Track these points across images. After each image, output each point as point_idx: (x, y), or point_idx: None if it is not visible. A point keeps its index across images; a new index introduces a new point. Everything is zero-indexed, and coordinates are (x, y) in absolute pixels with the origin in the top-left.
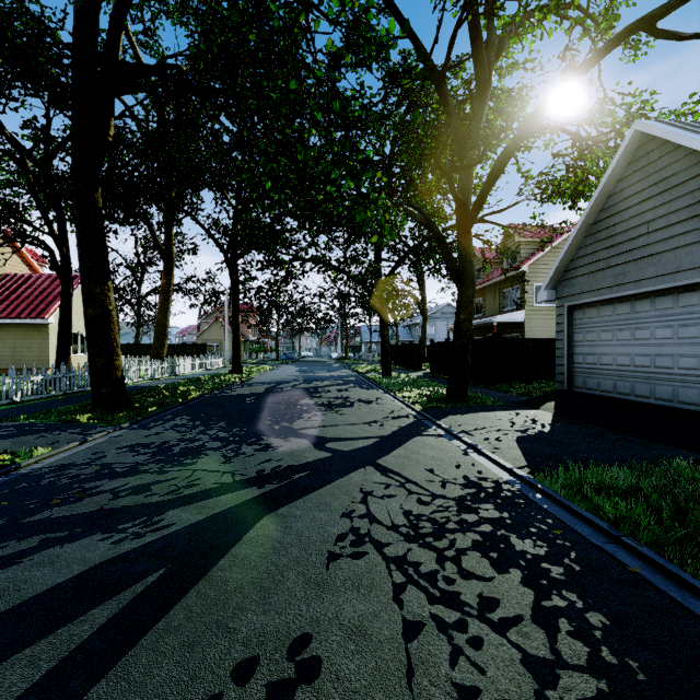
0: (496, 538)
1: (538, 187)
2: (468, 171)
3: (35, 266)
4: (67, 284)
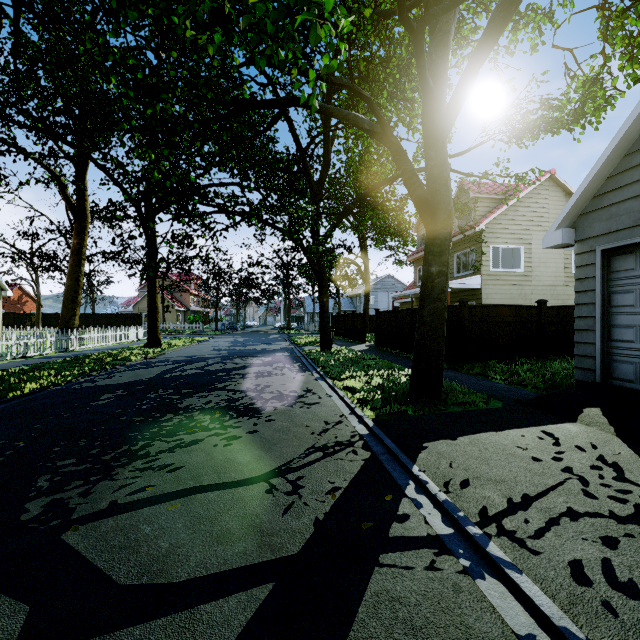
0: None
1: (508, 122)
2: (442, 48)
3: None
4: None
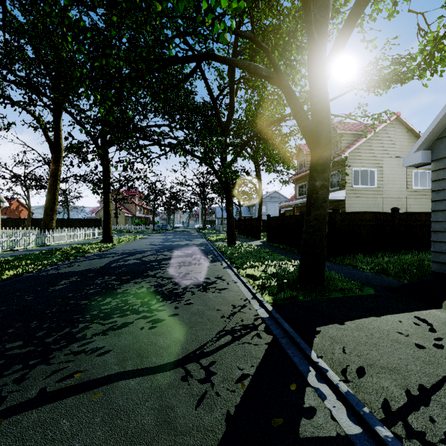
0: None
1: (368, 75)
2: (324, 9)
3: None
4: None
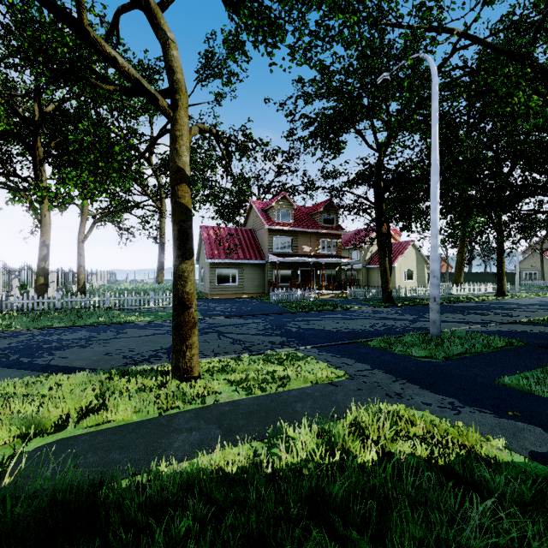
0: (396, 328)
1: None
2: None
3: (395, 237)
4: (389, 253)
